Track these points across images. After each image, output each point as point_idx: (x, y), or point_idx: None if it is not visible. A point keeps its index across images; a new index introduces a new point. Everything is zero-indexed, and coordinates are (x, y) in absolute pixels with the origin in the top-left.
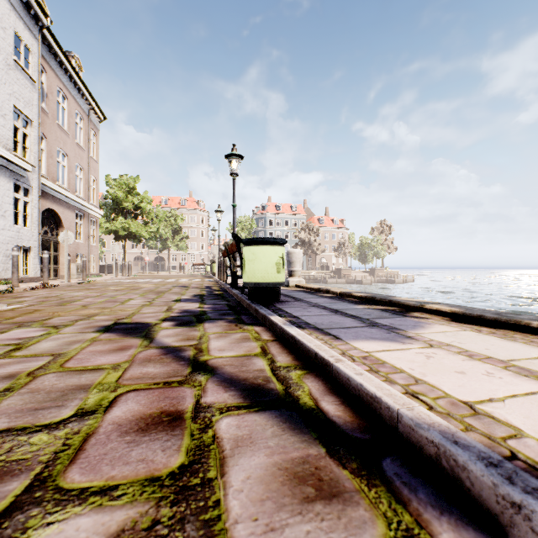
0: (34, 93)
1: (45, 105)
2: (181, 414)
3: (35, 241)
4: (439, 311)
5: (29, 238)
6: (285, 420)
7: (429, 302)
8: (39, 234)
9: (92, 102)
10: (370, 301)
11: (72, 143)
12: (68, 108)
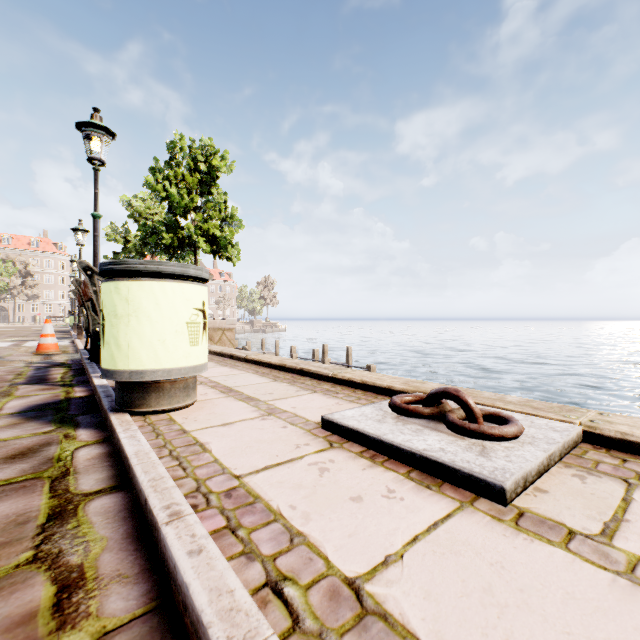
0: None
1: None
2: None
3: None
4: None
5: None
6: (63, 334)
7: None
8: None
9: None
10: None
11: None
12: None
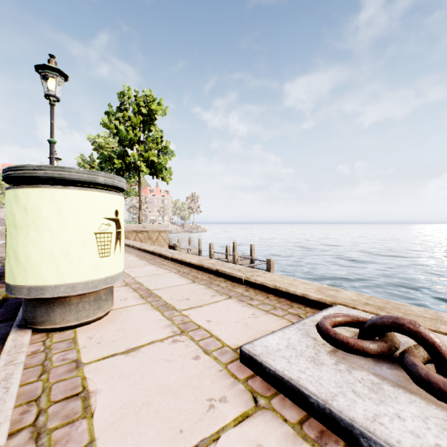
0: None
1: None
2: None
3: None
4: None
5: None
6: None
7: None
8: None
9: None
10: None
11: None
12: None
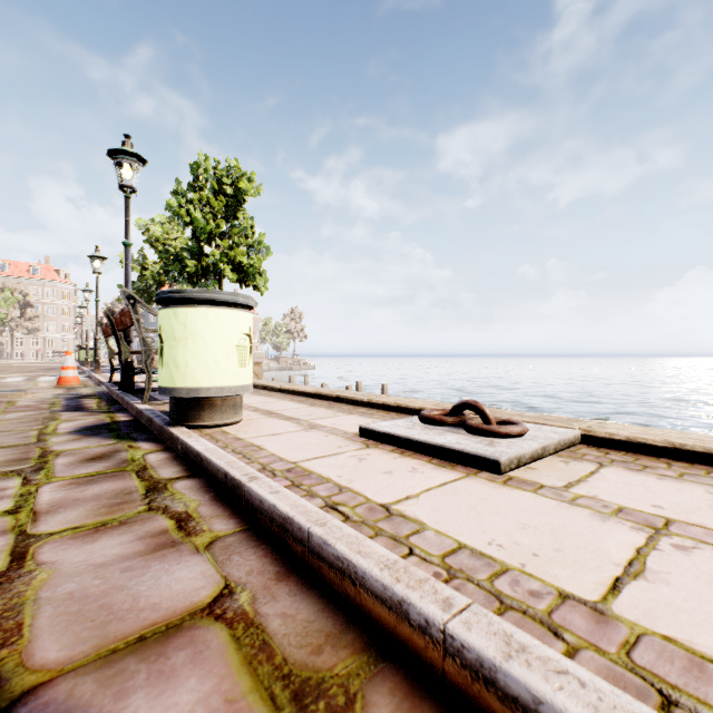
0: None
1: None
2: None
3: None
4: None
5: None
6: None
7: None
8: None
9: None
10: None
11: None
12: None
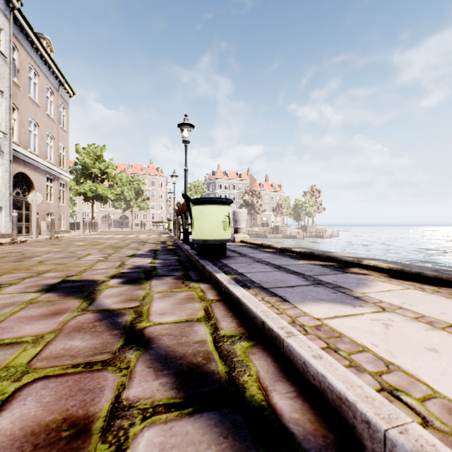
0: (5, 68)
1: (17, 79)
2: (89, 424)
3: (7, 201)
4: (376, 267)
5: (1, 198)
6: (227, 432)
7: (364, 258)
8: (10, 195)
9: (62, 79)
10: (309, 256)
11: (43, 114)
12: (39, 83)
